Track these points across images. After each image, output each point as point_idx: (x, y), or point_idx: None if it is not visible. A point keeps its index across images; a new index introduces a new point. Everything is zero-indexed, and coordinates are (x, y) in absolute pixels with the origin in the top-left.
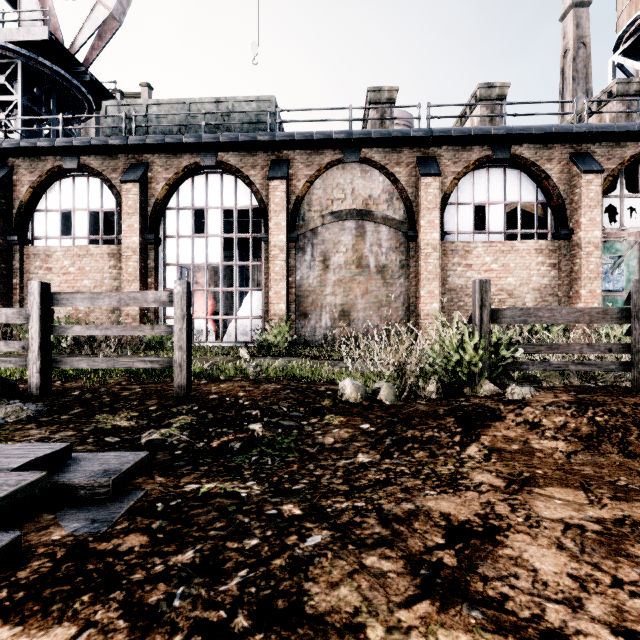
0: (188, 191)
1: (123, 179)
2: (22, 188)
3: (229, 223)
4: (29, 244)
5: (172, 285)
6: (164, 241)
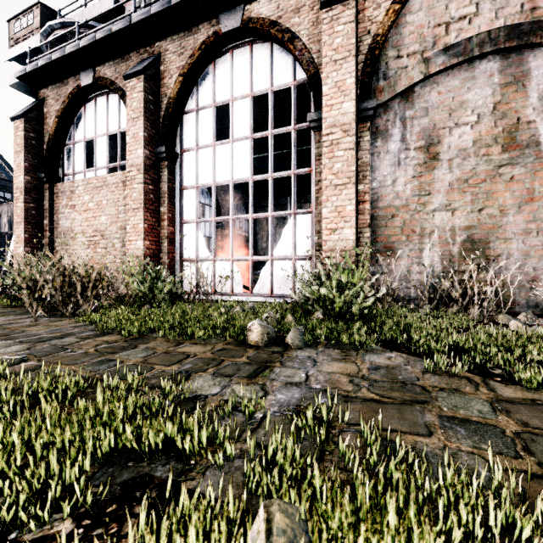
0: (209, 82)
1: (126, 73)
2: (50, 120)
3: (276, 158)
4: (60, 182)
5: (190, 215)
6: (181, 157)
